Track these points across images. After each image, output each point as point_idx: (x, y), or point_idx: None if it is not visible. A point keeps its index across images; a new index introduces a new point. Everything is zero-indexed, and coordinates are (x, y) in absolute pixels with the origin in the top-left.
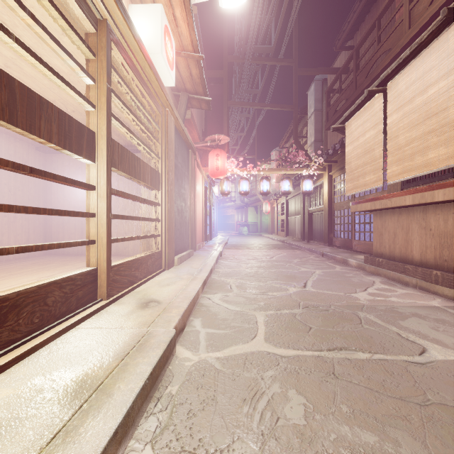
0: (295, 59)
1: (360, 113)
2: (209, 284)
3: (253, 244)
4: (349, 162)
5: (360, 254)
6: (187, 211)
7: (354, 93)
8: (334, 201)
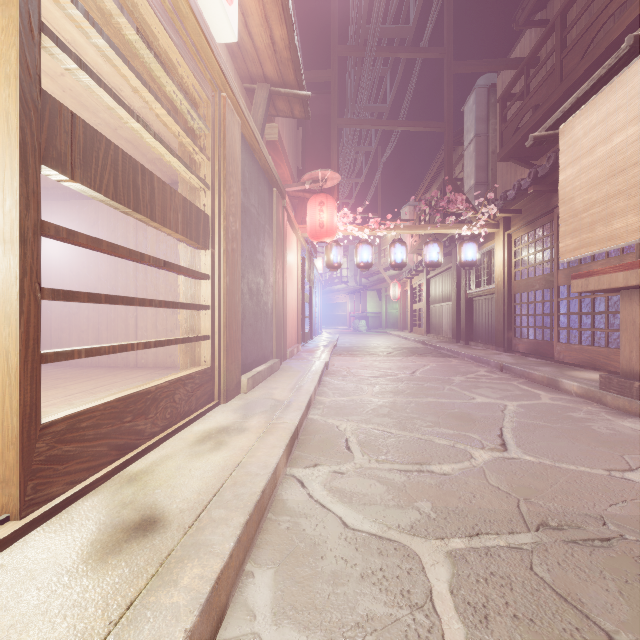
0: (448, 46)
1: (598, 100)
2: (304, 435)
3: (377, 347)
4: (568, 199)
5: (574, 368)
6: (269, 292)
7: (557, 89)
8: (515, 278)
